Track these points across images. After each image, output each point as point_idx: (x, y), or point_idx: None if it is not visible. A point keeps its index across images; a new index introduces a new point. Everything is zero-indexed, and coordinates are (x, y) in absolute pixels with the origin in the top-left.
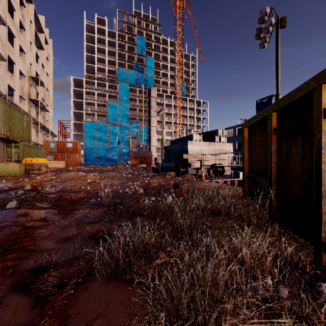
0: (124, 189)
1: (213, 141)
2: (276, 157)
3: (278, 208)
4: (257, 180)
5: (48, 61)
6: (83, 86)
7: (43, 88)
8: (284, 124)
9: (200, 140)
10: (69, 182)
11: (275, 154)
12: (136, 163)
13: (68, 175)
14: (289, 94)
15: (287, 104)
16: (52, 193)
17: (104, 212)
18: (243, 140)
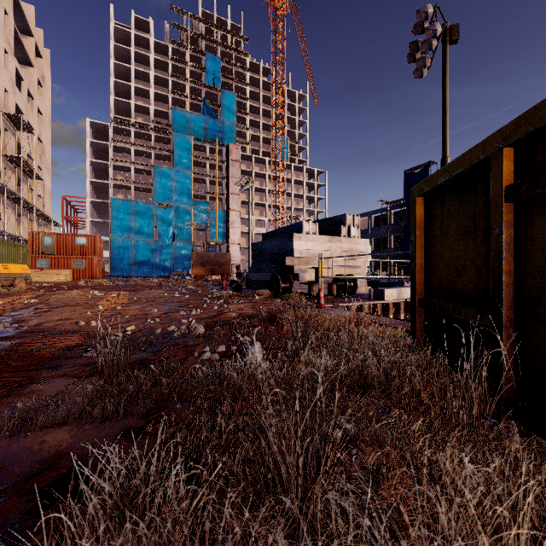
0: (166, 325)
1: (338, 234)
2: (513, 258)
3: (519, 385)
4: (454, 311)
5: (41, 88)
6: (109, 137)
7: (31, 136)
8: None
9: (315, 233)
10: (58, 312)
11: (510, 251)
12: (203, 273)
13: (64, 296)
14: None
15: None
16: (4, 339)
17: (95, 390)
18: (413, 224)
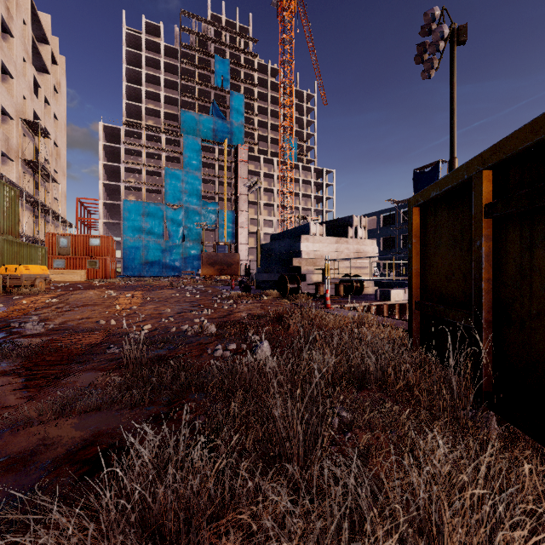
0: (180, 324)
1: (345, 236)
2: (492, 267)
3: (496, 380)
4: (444, 314)
5: (57, 94)
6: (121, 140)
7: (48, 141)
8: (519, 193)
9: (322, 235)
10: (79, 311)
11: (489, 262)
12: (212, 273)
13: (82, 296)
14: (533, 124)
15: (525, 147)
16: (35, 336)
17: (123, 382)
18: (410, 232)
